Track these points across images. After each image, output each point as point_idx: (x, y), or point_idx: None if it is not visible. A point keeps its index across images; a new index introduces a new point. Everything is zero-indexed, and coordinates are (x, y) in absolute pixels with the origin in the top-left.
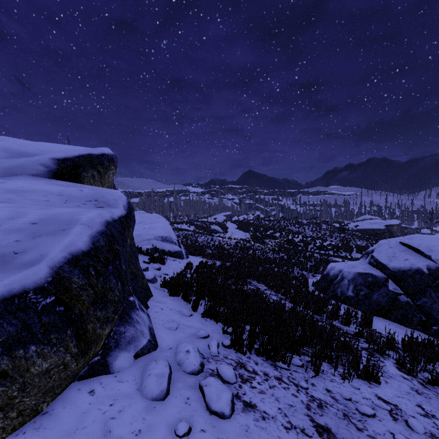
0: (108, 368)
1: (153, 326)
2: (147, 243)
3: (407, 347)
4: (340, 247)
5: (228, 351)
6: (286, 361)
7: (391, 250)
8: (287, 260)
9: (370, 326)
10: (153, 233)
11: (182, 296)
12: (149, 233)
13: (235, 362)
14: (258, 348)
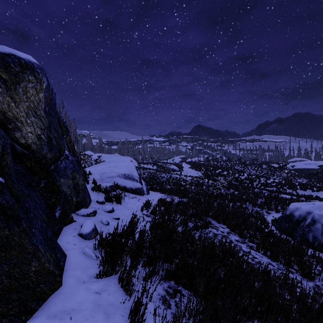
0: None
1: None
2: (110, 180)
3: None
4: (284, 184)
5: None
6: None
7: None
8: (238, 196)
9: None
10: (117, 171)
11: (118, 278)
12: (113, 171)
13: None
14: None
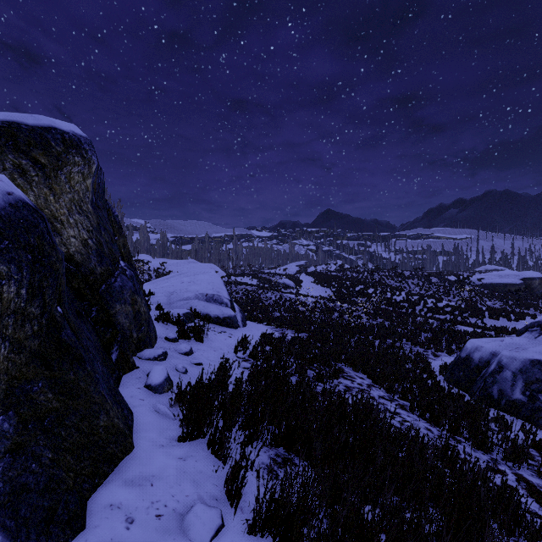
0: None
1: None
2: (184, 304)
3: None
4: (464, 309)
5: None
6: None
7: None
8: (390, 328)
9: None
10: (195, 289)
11: (208, 441)
12: (188, 289)
13: None
14: None
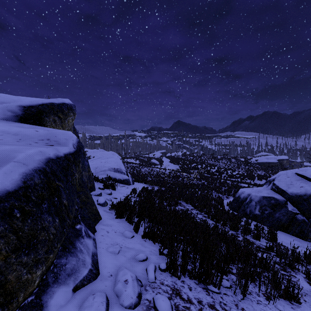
0: (41, 308)
1: (97, 250)
2: (103, 173)
3: (310, 260)
4: (245, 175)
5: (164, 275)
6: (216, 284)
7: (289, 179)
8: (207, 185)
9: (275, 240)
10: (108, 166)
11: (126, 218)
12: (104, 166)
13: (171, 289)
14: (190, 271)
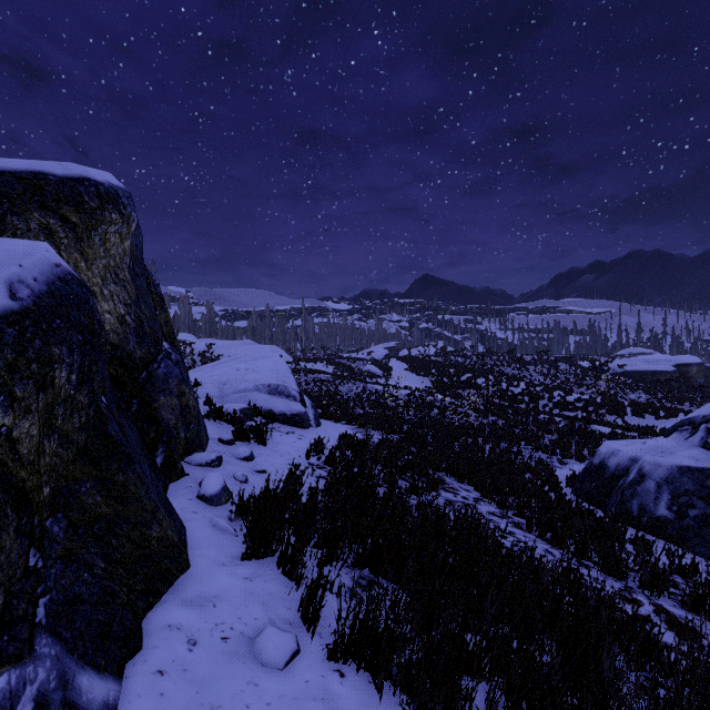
0: None
1: None
2: (241, 397)
3: None
4: (600, 404)
5: None
6: None
7: None
8: (505, 429)
9: None
10: (254, 378)
11: (278, 560)
12: (245, 378)
13: None
14: None
